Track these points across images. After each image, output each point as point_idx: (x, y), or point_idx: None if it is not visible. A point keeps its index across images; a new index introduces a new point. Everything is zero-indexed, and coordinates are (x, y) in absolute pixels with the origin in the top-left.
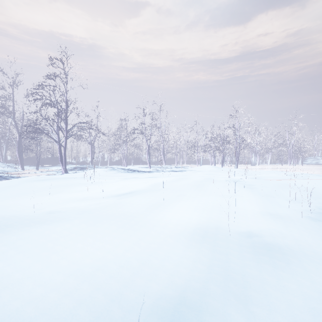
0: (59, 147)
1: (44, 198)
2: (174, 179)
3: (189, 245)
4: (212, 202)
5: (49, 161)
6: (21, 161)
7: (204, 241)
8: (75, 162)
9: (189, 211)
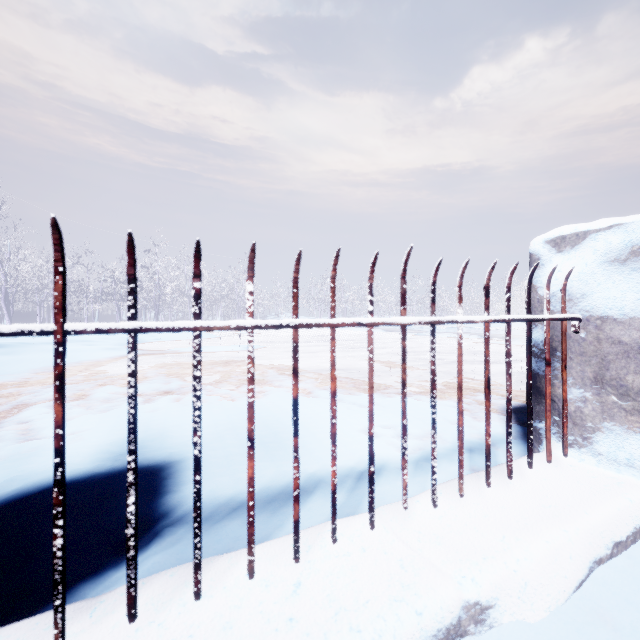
0: None
1: None
2: None
3: None
4: None
5: None
6: None
7: None
8: None
9: None
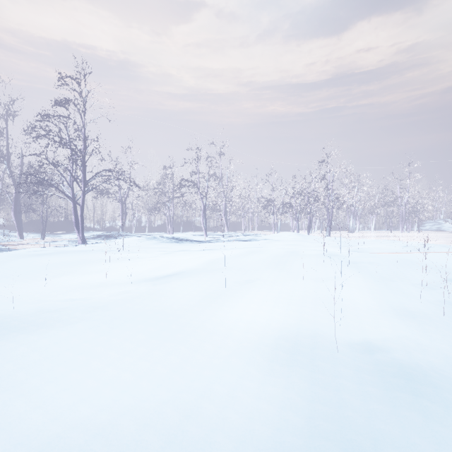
0: (74, 206)
1: (39, 283)
2: (241, 253)
3: (269, 370)
4: (302, 290)
5: (62, 227)
6: (20, 226)
7: (294, 362)
8: (100, 228)
9: (267, 306)
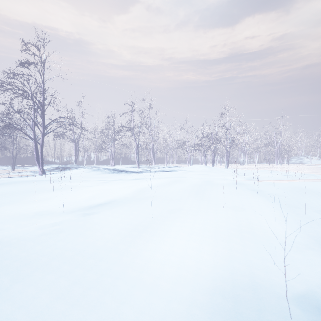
0: (35, 145)
1: None
2: (165, 183)
3: None
4: (225, 222)
5: (31, 161)
6: None
7: None
8: (60, 162)
9: (194, 243)
